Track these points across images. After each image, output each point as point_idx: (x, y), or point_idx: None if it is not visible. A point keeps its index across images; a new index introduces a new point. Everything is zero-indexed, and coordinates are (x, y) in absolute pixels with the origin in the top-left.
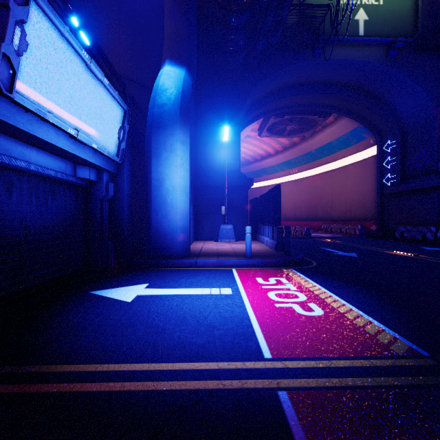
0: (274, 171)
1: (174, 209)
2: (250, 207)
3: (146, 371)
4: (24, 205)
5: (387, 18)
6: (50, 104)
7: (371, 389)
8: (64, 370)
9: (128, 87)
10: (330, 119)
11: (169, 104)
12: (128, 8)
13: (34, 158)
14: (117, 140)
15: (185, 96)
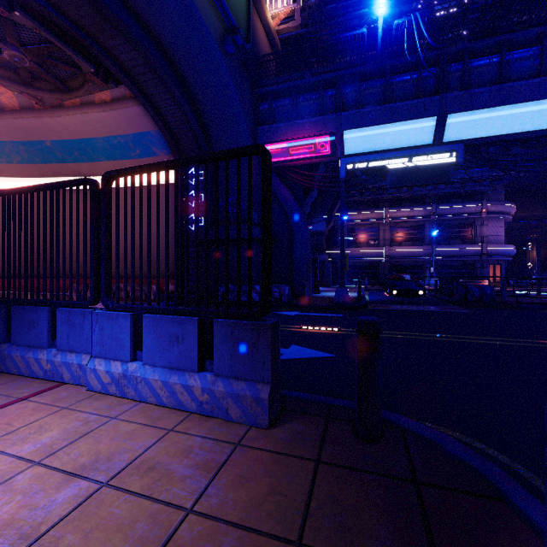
0: None
1: None
2: None
3: None
4: None
5: None
6: None
7: None
8: None
9: None
10: (104, 94)
11: None
12: None
13: None
14: None
15: None
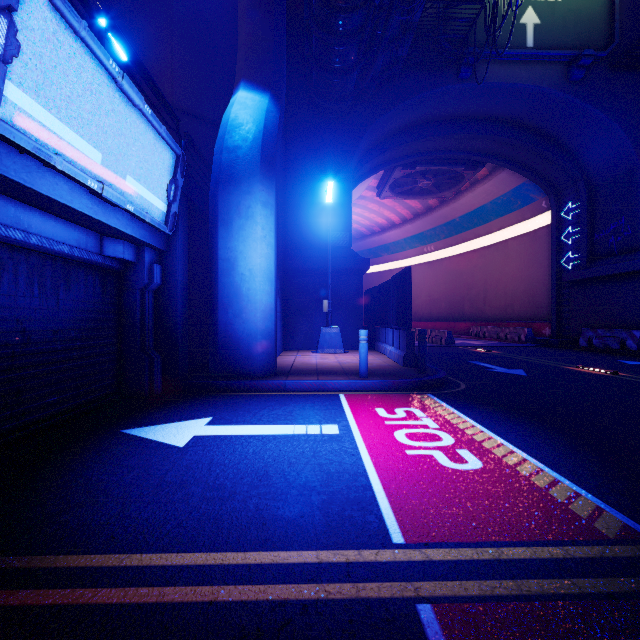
0: (400, 249)
1: (252, 304)
2: (365, 302)
3: (201, 567)
4: (20, 298)
5: (568, 21)
6: (58, 142)
7: (571, 600)
8: (69, 564)
9: (185, 124)
10: (482, 171)
11: (245, 146)
12: (185, 7)
13: (35, 226)
14: (166, 200)
15: (269, 135)
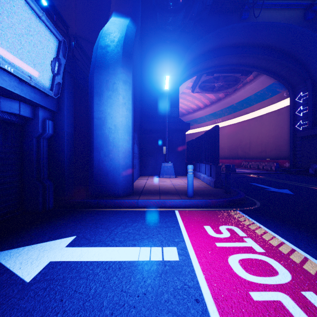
0: (203, 121)
1: (116, 148)
2: (186, 148)
3: None
4: None
5: None
6: None
7: None
8: None
9: (83, 45)
10: (250, 77)
11: (112, 45)
12: None
13: None
14: (51, 72)
15: (129, 40)
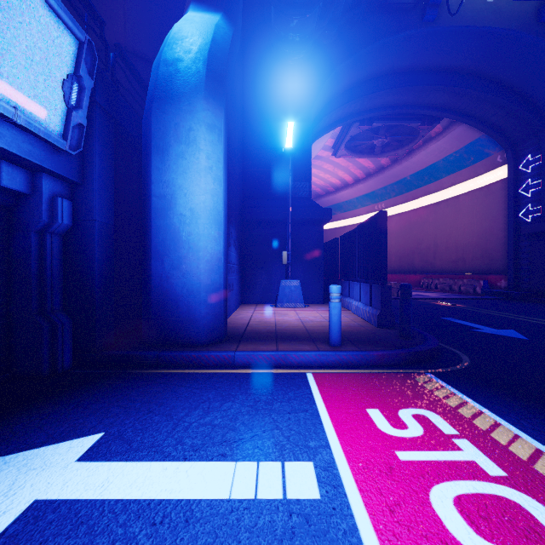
0: (352, 207)
1: (193, 252)
2: (324, 254)
3: None
4: None
5: None
6: None
7: None
8: None
9: (139, 69)
10: (436, 129)
11: (187, 58)
12: None
13: None
14: (63, 104)
15: (218, 49)
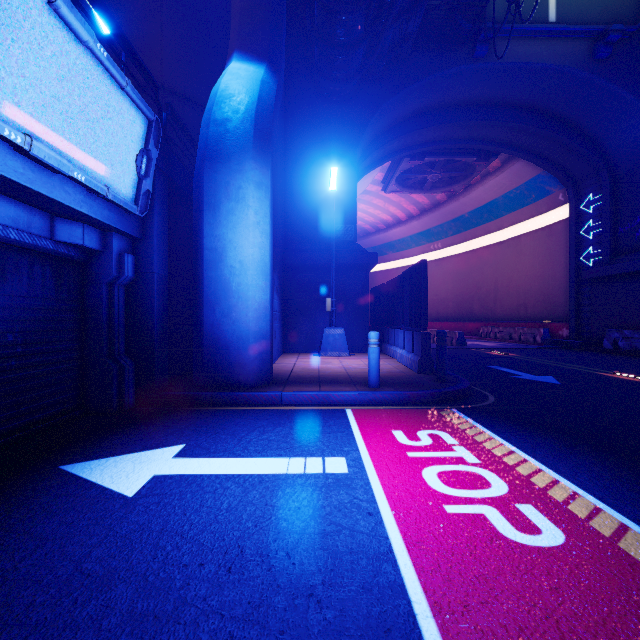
0: (406, 246)
1: (243, 301)
2: (371, 301)
3: None
4: None
5: None
6: None
7: None
8: None
9: (176, 107)
10: (494, 163)
11: (235, 119)
12: None
13: None
14: (136, 174)
15: (264, 107)
